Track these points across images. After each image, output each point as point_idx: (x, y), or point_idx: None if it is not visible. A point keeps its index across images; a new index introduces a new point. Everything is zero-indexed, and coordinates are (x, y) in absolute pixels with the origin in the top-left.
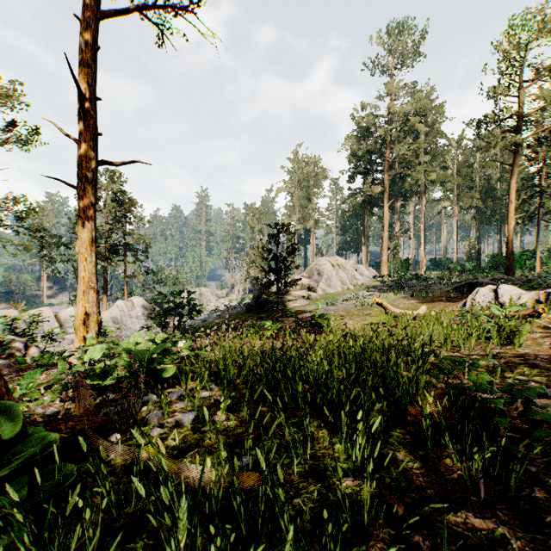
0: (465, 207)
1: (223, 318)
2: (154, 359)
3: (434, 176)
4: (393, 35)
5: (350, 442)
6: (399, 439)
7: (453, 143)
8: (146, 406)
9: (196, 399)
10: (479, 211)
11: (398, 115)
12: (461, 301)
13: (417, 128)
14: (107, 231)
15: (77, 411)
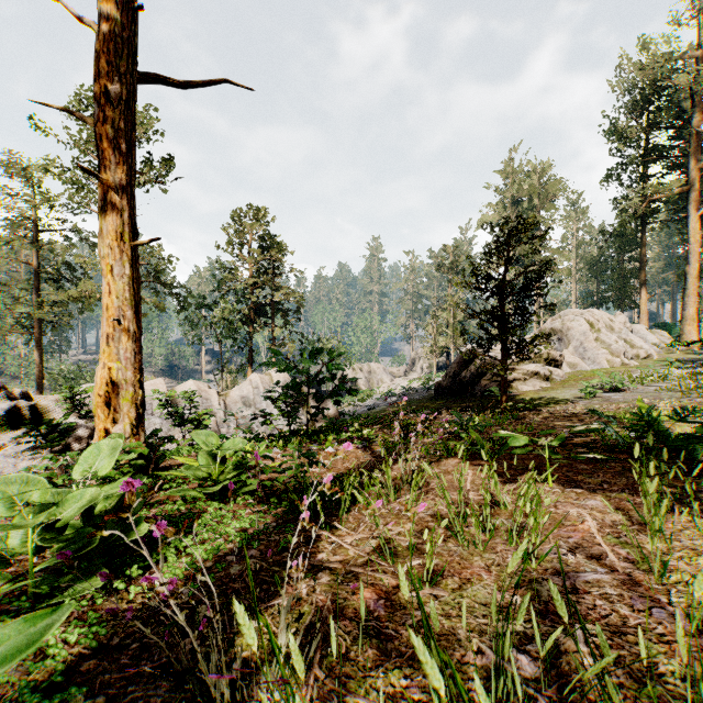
0: None
1: (399, 406)
2: None
3: None
4: None
5: None
6: None
7: None
8: None
9: None
10: None
11: None
12: None
13: None
14: (252, 286)
15: None
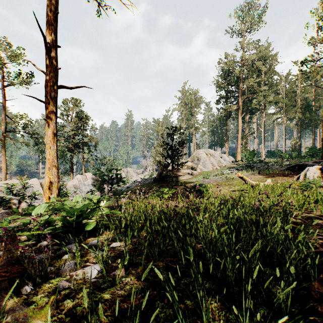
0: (290, 117)
1: (139, 186)
2: (82, 214)
3: (271, 98)
4: (244, 11)
5: (251, 322)
6: (308, 322)
7: (282, 78)
8: (67, 255)
9: (104, 251)
10: (300, 120)
11: (247, 61)
12: (294, 176)
13: (259, 69)
14: (73, 134)
15: (0, 263)
